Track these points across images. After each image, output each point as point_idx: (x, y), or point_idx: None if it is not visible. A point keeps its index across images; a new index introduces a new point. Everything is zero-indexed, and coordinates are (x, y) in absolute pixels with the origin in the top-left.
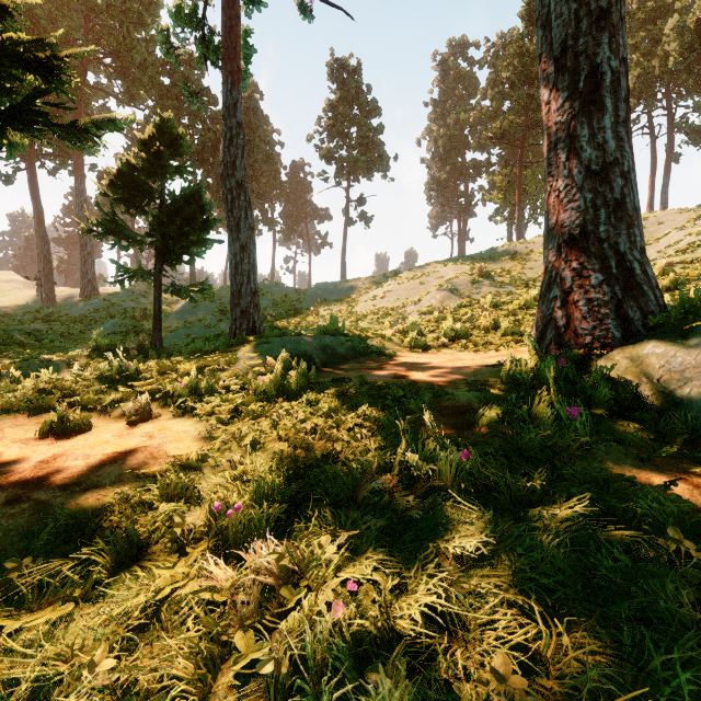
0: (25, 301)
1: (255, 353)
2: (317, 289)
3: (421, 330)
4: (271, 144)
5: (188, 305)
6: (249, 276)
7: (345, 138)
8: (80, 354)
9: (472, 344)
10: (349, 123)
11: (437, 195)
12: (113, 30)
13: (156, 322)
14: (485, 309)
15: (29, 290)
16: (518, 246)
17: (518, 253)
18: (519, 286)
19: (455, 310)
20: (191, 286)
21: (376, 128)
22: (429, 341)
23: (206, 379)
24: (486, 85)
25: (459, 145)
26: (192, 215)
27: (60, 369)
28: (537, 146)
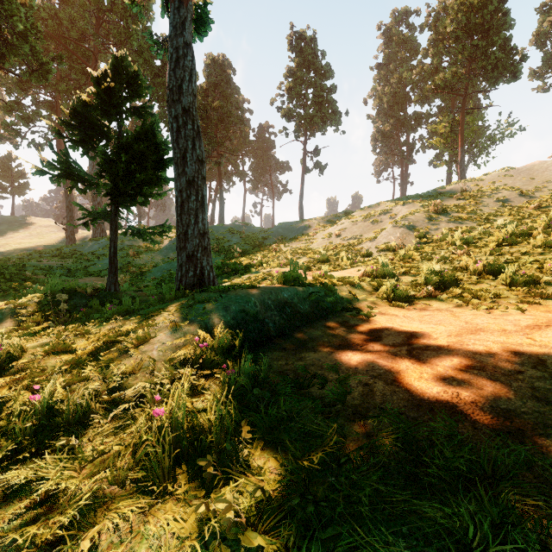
0: (55, 242)
1: (186, 319)
2: (278, 228)
3: (392, 273)
4: (241, 108)
5: (172, 243)
6: (196, 215)
7: (303, 98)
8: (32, 300)
9: (472, 296)
10: (306, 85)
11: (382, 145)
12: (117, 25)
13: (111, 265)
14: (458, 246)
15: (61, 233)
16: (466, 184)
17: (468, 190)
18: (480, 221)
19: (418, 247)
20: (150, 228)
21: (329, 88)
22: (408, 288)
23: (68, 394)
24: (427, 45)
25: (401, 100)
26: (142, 152)
27: (4, 319)
28: (474, 96)
